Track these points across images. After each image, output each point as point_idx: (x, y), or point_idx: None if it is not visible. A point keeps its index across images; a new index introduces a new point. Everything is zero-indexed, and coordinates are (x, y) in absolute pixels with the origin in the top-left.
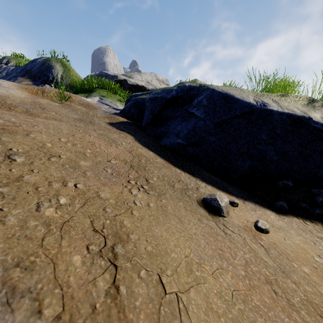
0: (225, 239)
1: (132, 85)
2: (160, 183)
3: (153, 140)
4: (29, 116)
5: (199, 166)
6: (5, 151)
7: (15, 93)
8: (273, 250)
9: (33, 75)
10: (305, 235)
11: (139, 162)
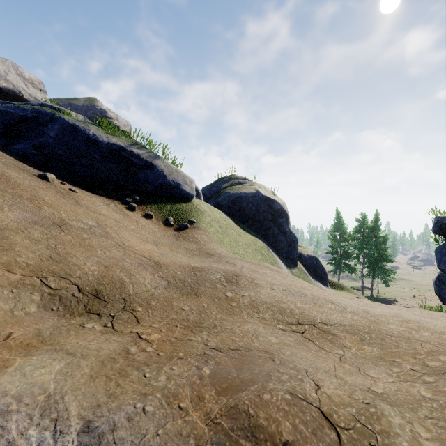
0: (44, 183)
1: None
2: (8, 163)
3: (4, 147)
4: None
5: (49, 171)
6: None
7: None
8: (72, 193)
9: None
10: (102, 200)
11: None
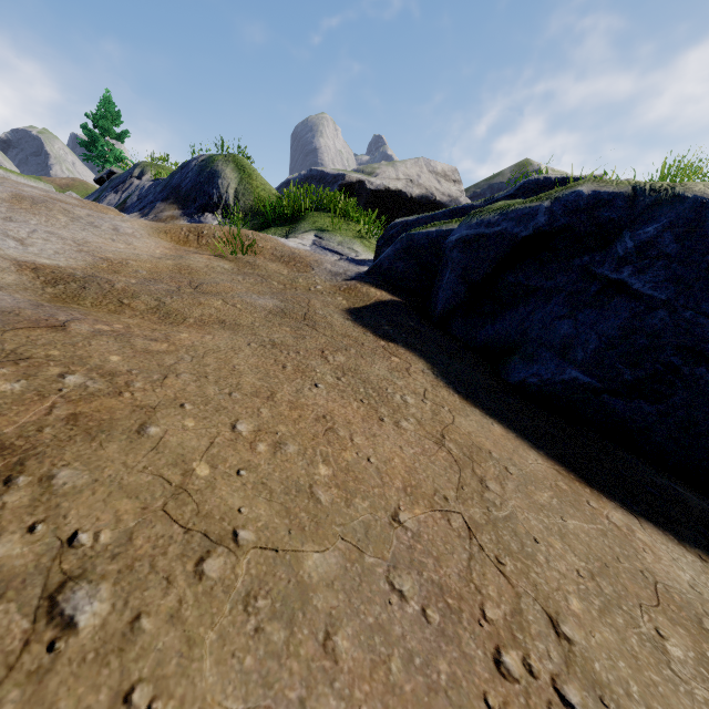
0: None
1: (377, 191)
2: (610, 640)
3: (478, 365)
4: (161, 323)
5: (660, 470)
6: (50, 558)
7: (144, 246)
8: None
9: (183, 195)
10: None
11: (484, 497)
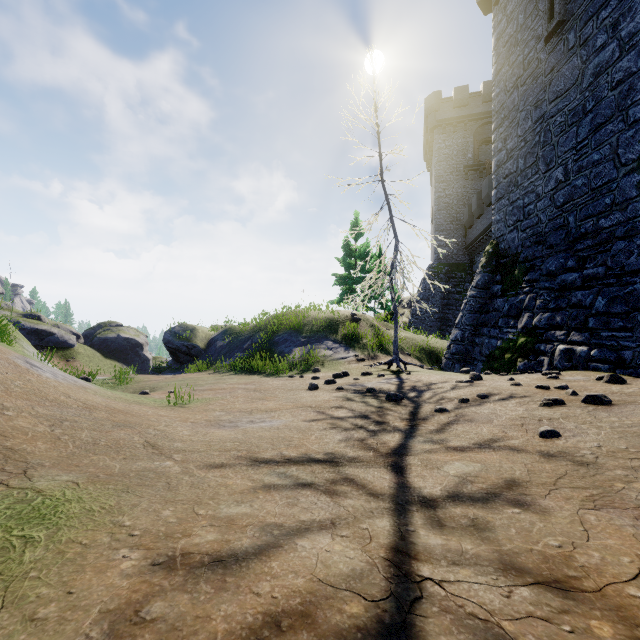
0: None
1: None
2: None
3: None
4: None
5: None
6: None
7: None
8: None
9: None
10: None
11: None
